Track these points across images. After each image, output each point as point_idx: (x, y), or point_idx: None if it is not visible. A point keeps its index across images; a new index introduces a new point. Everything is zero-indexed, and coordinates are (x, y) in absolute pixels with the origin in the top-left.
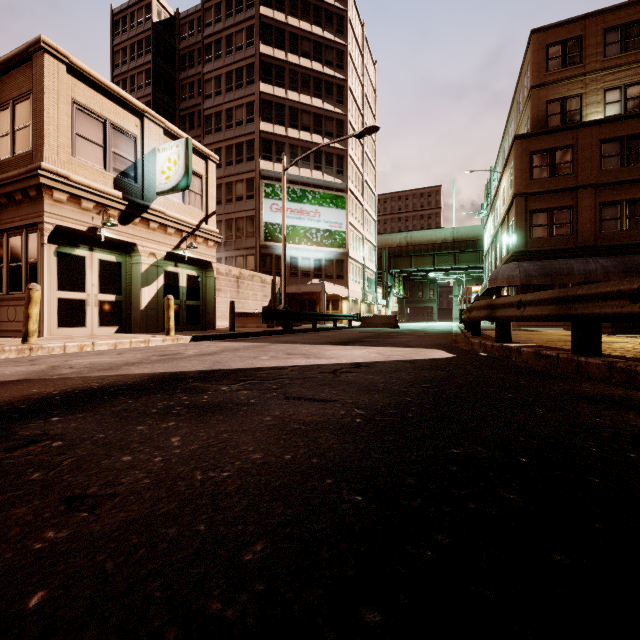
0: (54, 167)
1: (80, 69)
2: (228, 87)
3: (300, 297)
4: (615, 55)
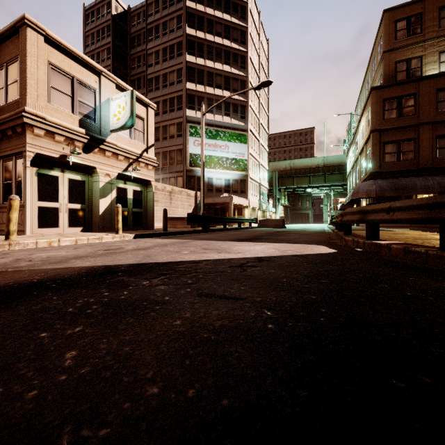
0: (34, 110)
1: (54, 39)
2: (164, 58)
3: (215, 206)
4: None
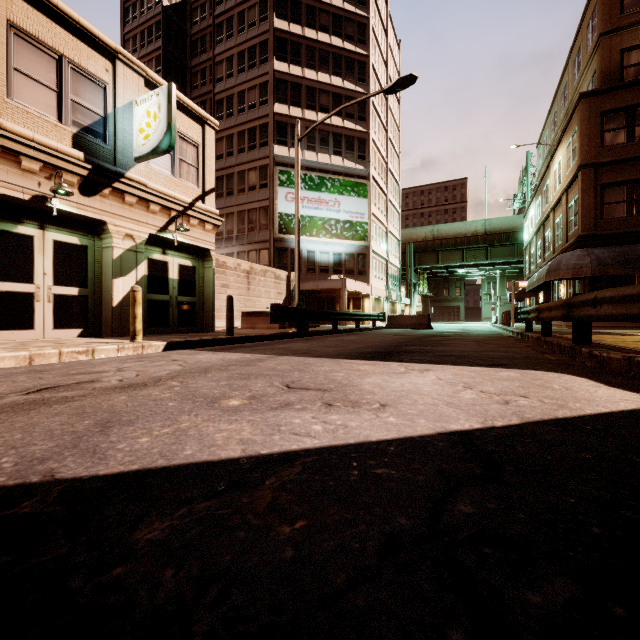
0: None
1: None
2: (240, 68)
3: (318, 295)
4: None
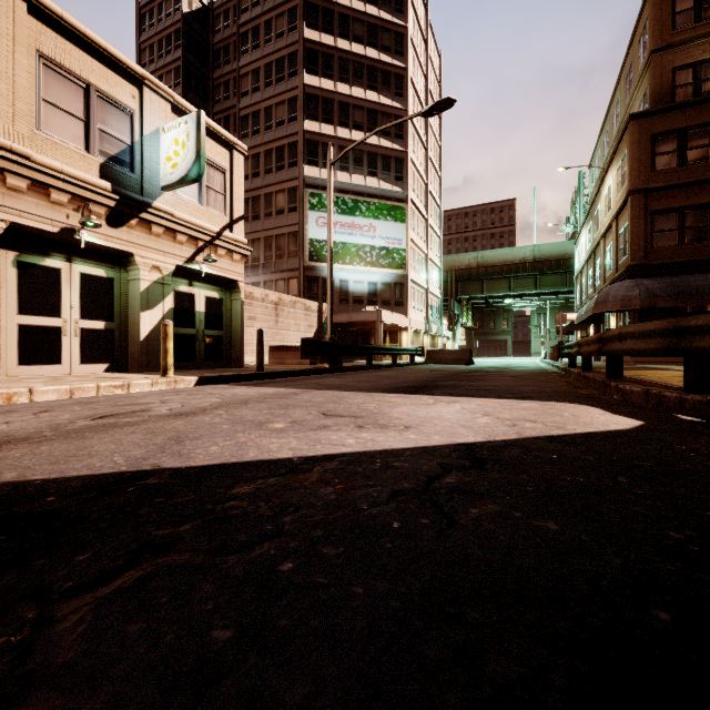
0: (7, 141)
1: (48, 10)
2: (267, 81)
3: (352, 328)
4: None
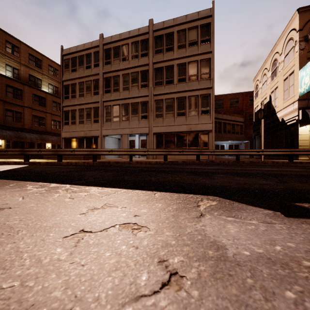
0: None
1: None
2: None
3: None
4: (10, 53)
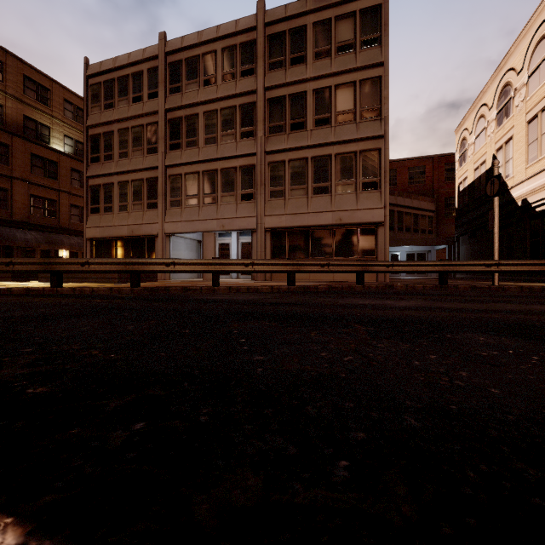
0: None
1: None
2: None
3: None
4: None
